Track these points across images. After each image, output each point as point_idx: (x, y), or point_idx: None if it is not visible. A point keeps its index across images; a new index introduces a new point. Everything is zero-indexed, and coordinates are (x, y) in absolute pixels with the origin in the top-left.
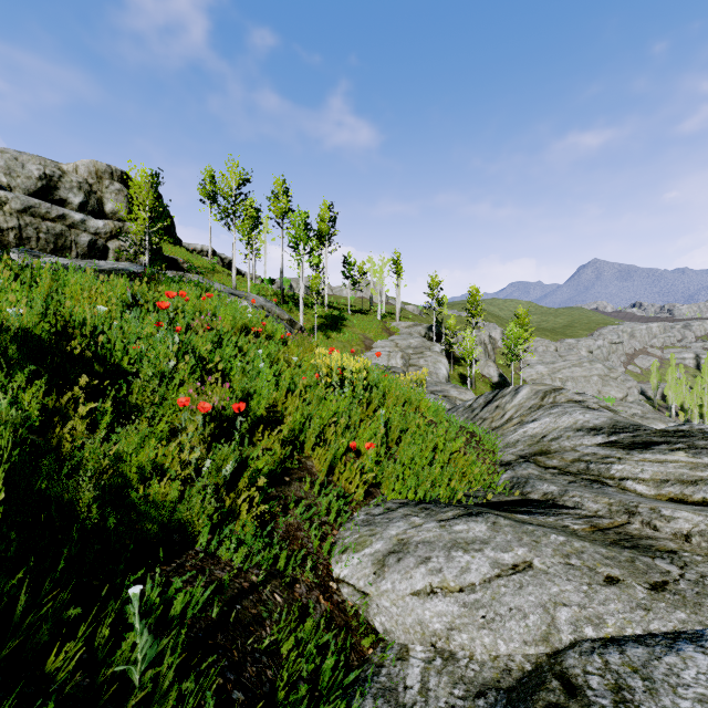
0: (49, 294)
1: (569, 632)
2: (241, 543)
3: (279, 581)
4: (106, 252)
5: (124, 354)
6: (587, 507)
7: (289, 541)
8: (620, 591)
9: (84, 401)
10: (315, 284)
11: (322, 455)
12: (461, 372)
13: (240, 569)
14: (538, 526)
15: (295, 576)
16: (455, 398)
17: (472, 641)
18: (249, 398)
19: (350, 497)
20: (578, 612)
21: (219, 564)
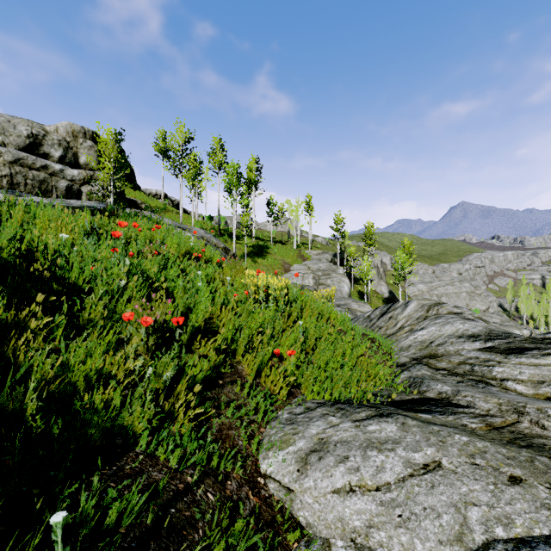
0: (21, 224)
1: (481, 532)
2: (178, 443)
3: (212, 479)
4: (80, 195)
5: (81, 274)
6: (479, 406)
7: (221, 440)
8: (523, 490)
9: (44, 315)
10: (245, 220)
11: (251, 360)
12: (360, 289)
13: (176, 469)
14: (441, 425)
15: (227, 474)
16: (355, 310)
17: (390, 539)
18: (189, 312)
19: (275, 397)
20: (487, 512)
21: (157, 466)
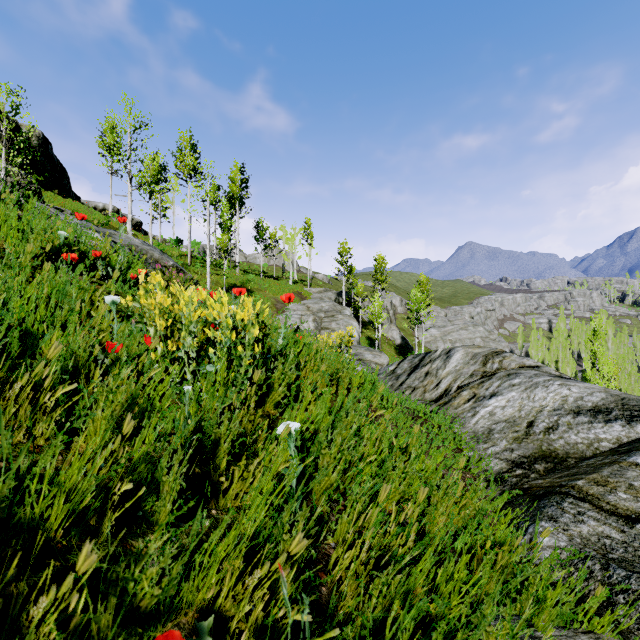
0: None
1: None
2: None
3: None
4: None
5: None
6: None
7: None
8: None
9: None
10: (224, 244)
11: None
12: (368, 335)
13: None
14: None
15: None
16: (370, 362)
17: None
18: None
19: None
20: None
21: None
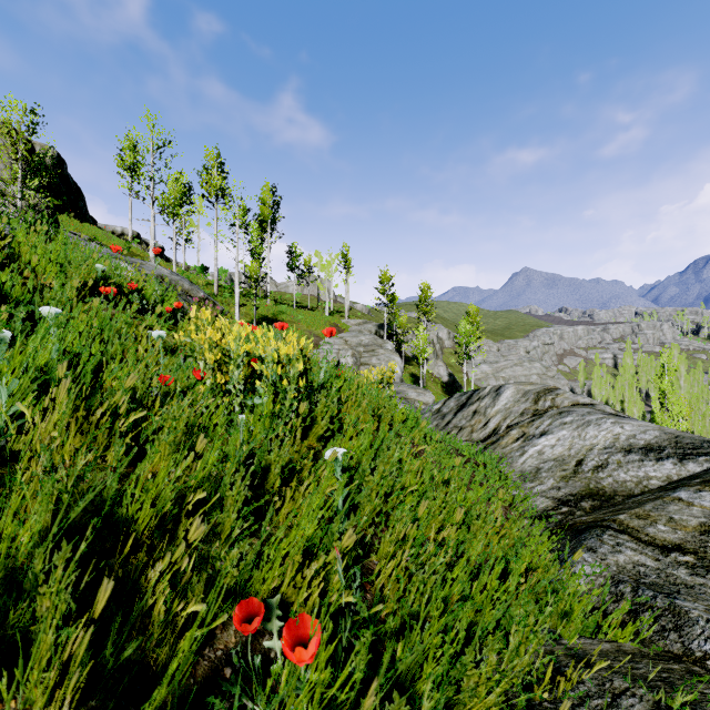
0: None
1: None
2: None
3: None
4: None
5: None
6: None
7: None
8: None
9: None
10: (254, 272)
11: None
12: (412, 371)
13: None
14: None
15: None
16: (414, 400)
17: None
18: None
19: None
20: None
21: None
